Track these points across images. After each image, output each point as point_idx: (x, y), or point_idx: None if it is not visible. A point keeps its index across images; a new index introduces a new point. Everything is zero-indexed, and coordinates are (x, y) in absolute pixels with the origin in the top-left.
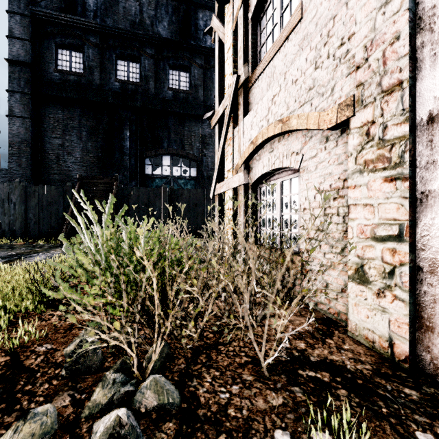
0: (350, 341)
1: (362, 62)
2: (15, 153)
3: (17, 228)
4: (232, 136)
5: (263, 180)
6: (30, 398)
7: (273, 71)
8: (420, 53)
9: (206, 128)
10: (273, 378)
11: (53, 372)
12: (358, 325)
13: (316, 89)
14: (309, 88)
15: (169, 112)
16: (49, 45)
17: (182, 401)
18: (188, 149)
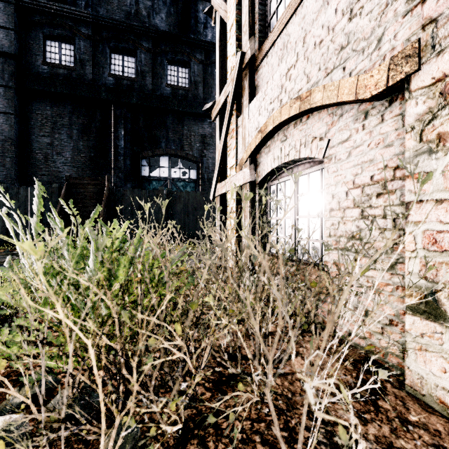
0: (415, 404)
1: None
2: None
3: None
4: (236, 126)
5: (272, 176)
6: None
7: (286, 41)
8: None
9: (206, 127)
10: None
11: None
12: (426, 380)
13: (352, 46)
14: (341, 47)
15: (167, 109)
16: (36, 36)
17: None
18: (187, 150)
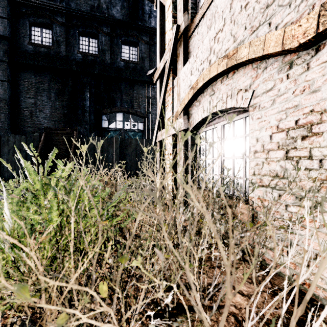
0: None
1: None
2: None
3: None
4: (172, 86)
5: (202, 125)
6: None
7: (214, 11)
8: None
9: (150, 91)
10: None
11: None
12: None
13: (278, 2)
14: (267, 5)
15: (121, 78)
16: (23, 23)
17: None
18: (136, 108)
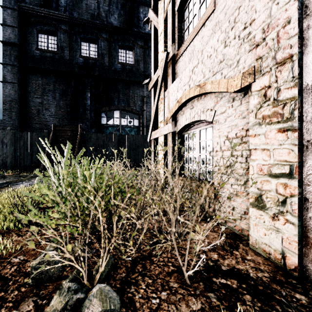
0: (252, 252)
1: (261, 41)
2: (7, 108)
3: (8, 163)
4: (163, 96)
5: (185, 129)
6: (1, 304)
7: (193, 49)
8: (306, 34)
9: (145, 91)
10: (193, 285)
11: (23, 280)
12: (257, 240)
13: (225, 62)
14: (220, 61)
15: (119, 79)
16: (32, 31)
17: (121, 306)
18: (132, 106)
